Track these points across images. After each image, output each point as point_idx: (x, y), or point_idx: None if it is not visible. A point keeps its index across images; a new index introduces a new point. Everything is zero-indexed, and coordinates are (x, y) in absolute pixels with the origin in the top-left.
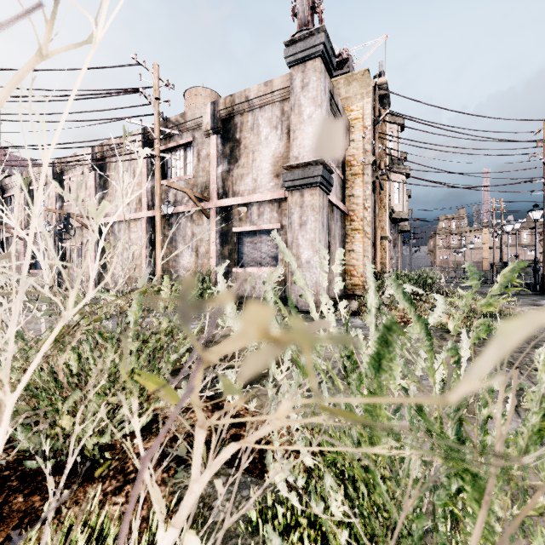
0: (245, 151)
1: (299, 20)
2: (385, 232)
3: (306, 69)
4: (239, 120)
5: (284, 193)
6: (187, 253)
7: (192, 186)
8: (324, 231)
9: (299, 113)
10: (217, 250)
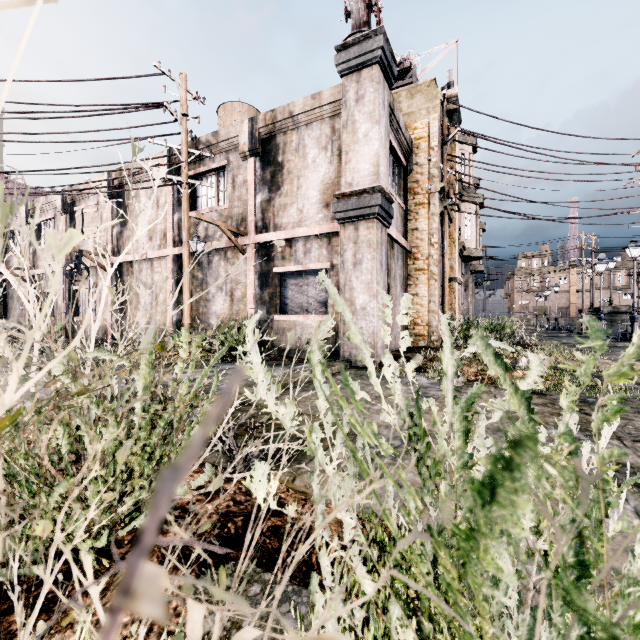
0: (289, 176)
1: (353, 21)
2: (455, 273)
3: (362, 78)
4: (282, 140)
5: (335, 227)
6: (220, 297)
7: (225, 218)
8: (382, 271)
9: (353, 131)
10: (256, 294)
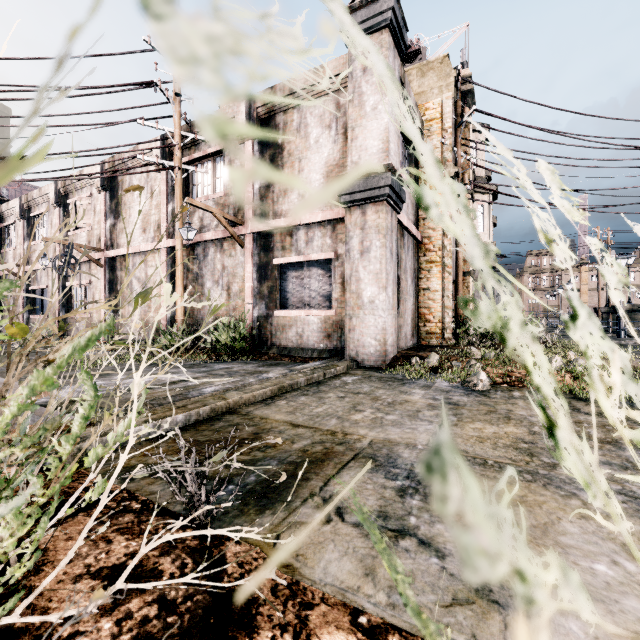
0: (289, 159)
1: None
2: (468, 266)
3: None
4: (282, 119)
5: (340, 212)
6: (217, 292)
7: (222, 206)
8: (392, 260)
9: (359, 104)
10: (254, 288)
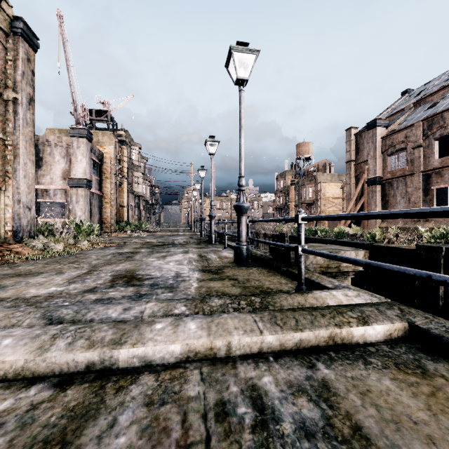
0: (46, 164)
1: (76, 120)
2: (124, 204)
3: (79, 141)
4: (42, 148)
5: (69, 187)
6: None
7: None
8: (87, 205)
9: (76, 157)
10: None
